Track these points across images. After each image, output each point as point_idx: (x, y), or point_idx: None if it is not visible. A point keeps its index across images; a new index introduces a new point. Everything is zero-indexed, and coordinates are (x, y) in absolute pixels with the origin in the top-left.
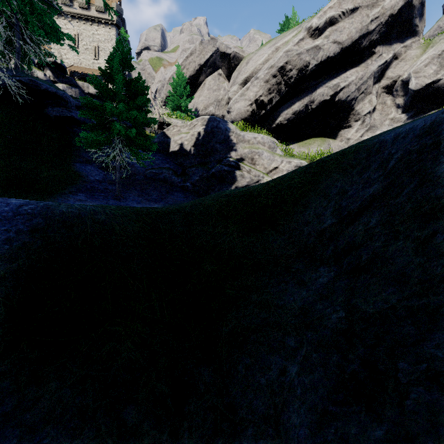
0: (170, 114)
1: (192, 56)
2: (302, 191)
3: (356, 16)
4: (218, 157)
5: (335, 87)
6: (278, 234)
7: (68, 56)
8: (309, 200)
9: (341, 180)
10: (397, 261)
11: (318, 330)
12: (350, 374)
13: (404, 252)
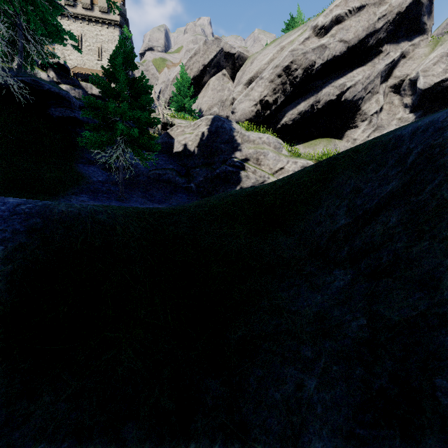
0: (174, 115)
1: (196, 56)
2: (312, 190)
3: (363, 15)
4: (222, 157)
5: (341, 87)
6: (287, 234)
7: (71, 57)
8: (320, 199)
9: (355, 178)
10: (424, 264)
11: (337, 339)
12: (378, 390)
13: (430, 253)
